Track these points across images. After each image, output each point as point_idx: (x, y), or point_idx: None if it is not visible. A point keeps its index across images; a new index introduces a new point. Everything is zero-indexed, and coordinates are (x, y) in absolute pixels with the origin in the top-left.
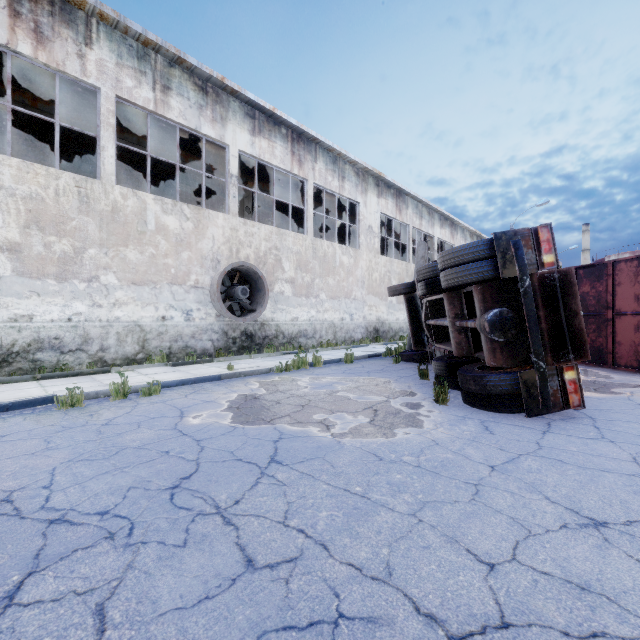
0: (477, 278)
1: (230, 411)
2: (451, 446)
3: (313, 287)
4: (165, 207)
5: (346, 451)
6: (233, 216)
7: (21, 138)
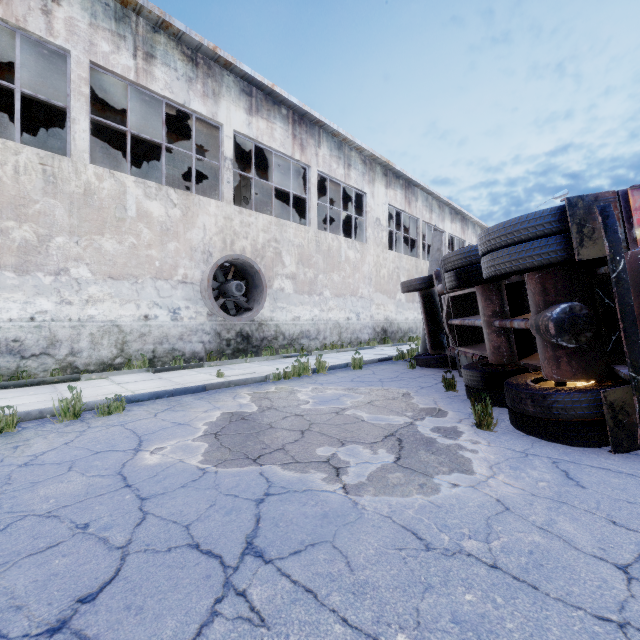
0: (540, 261)
1: (205, 441)
2: (531, 515)
3: (316, 284)
4: (148, 191)
5: (368, 526)
6: (227, 203)
7: (1, 123)
